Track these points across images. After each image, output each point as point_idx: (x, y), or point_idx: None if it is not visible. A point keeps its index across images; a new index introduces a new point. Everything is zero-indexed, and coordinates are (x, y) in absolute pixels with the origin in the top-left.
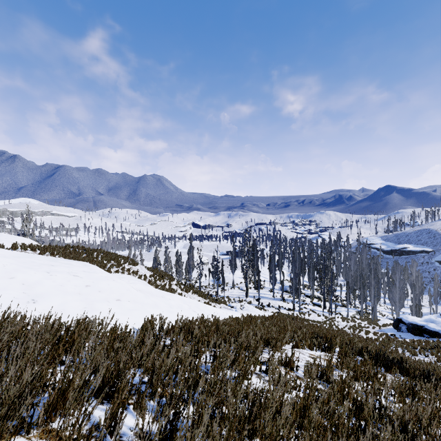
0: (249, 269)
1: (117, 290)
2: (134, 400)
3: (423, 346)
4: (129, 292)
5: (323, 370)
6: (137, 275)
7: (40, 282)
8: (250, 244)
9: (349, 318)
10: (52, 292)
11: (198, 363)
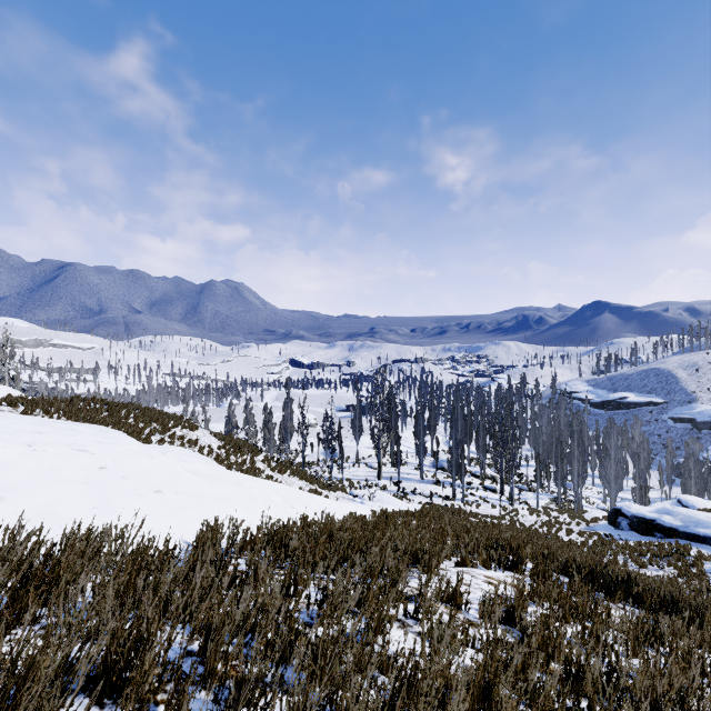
0: (382, 433)
1: (157, 474)
2: (167, 694)
3: (655, 552)
4: (179, 477)
5: (511, 607)
6: (196, 447)
7: (12, 464)
8: (385, 393)
9: (541, 510)
10: (35, 481)
11: (295, 609)
